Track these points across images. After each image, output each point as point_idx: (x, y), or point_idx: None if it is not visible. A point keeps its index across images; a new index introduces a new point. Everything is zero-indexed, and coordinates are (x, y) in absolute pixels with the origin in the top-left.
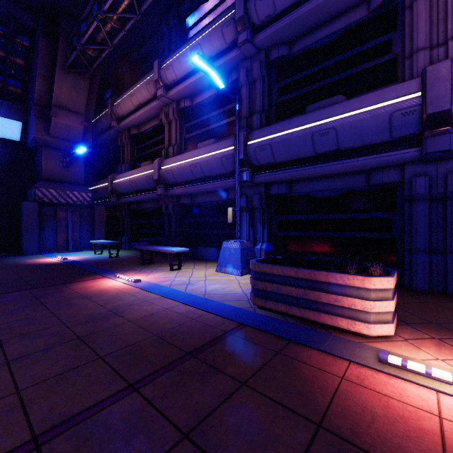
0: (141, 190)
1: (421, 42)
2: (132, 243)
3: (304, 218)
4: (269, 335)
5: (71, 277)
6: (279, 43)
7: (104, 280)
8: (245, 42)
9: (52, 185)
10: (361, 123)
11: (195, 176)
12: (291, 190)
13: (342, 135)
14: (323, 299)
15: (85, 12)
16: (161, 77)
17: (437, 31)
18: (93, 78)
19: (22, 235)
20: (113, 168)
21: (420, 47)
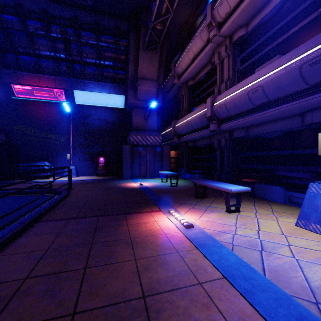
0: (195, 129)
1: None
2: (188, 174)
3: None
4: None
5: (135, 206)
6: None
7: (158, 215)
8: None
9: (138, 133)
10: None
11: (253, 104)
12: None
13: None
14: None
15: None
16: (213, 18)
17: None
18: (161, 51)
19: (122, 166)
20: (176, 117)
21: None
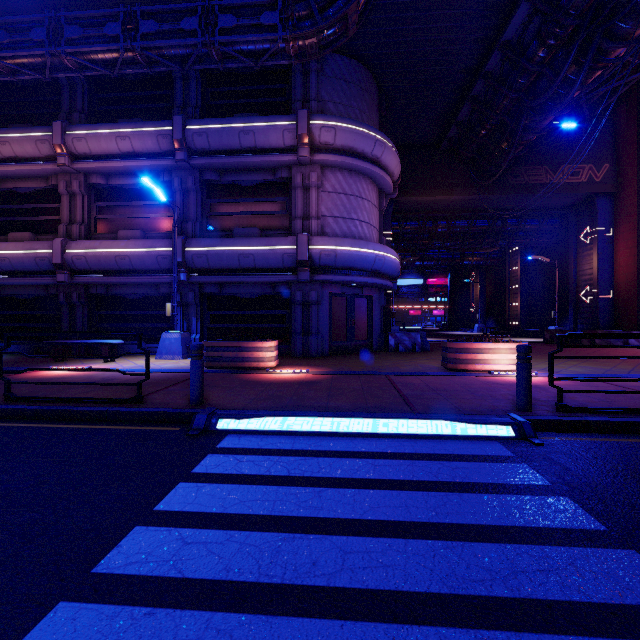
0: (18, 271)
1: (299, 213)
2: None
3: (232, 313)
4: (220, 373)
5: None
6: (212, 169)
7: (43, 372)
8: (183, 161)
9: None
10: (268, 256)
11: (120, 267)
12: (221, 290)
13: (258, 260)
14: (246, 355)
15: None
16: (65, 144)
17: (307, 209)
18: None
19: None
20: None
21: (299, 216)
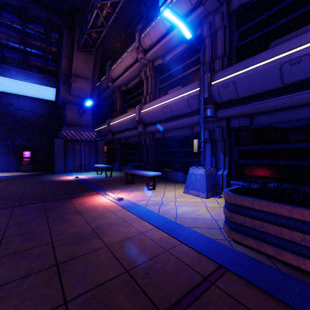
0: (127, 129)
1: None
2: (121, 166)
3: (266, 147)
4: (262, 292)
5: (75, 193)
6: None
7: (97, 197)
8: None
9: (72, 128)
10: None
11: (165, 116)
12: (252, 122)
13: None
14: None
15: (90, 6)
16: (140, 44)
17: None
18: (96, 54)
19: (54, 160)
20: (110, 115)
21: None
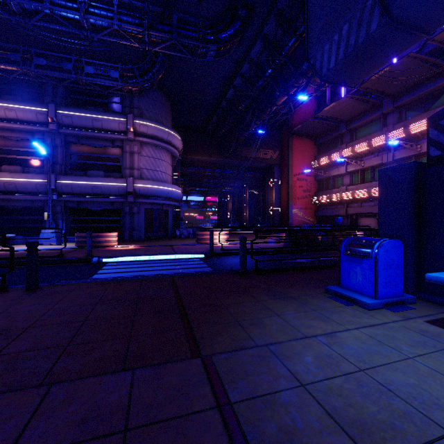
0: None
1: (128, 166)
2: None
3: (86, 218)
4: None
5: None
6: (73, 135)
7: None
8: (55, 130)
9: None
10: (110, 188)
11: (7, 189)
12: (79, 205)
13: (104, 190)
14: (101, 240)
15: None
16: None
17: (132, 164)
18: None
19: None
20: None
21: (128, 167)
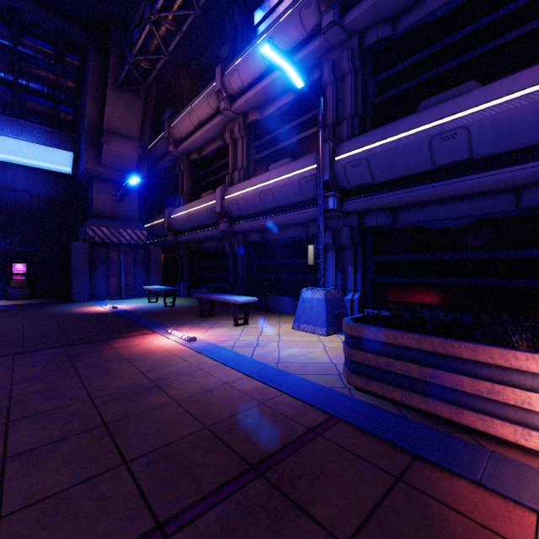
0: (201, 225)
1: None
2: (191, 289)
3: (415, 258)
4: (378, 440)
5: (116, 332)
6: (379, 21)
7: (153, 337)
8: (332, 24)
9: (104, 223)
10: (511, 115)
11: (265, 206)
12: (395, 220)
13: (479, 136)
14: (466, 387)
15: (137, 16)
16: (224, 86)
17: None
18: (147, 96)
19: (72, 279)
20: (171, 201)
21: None
